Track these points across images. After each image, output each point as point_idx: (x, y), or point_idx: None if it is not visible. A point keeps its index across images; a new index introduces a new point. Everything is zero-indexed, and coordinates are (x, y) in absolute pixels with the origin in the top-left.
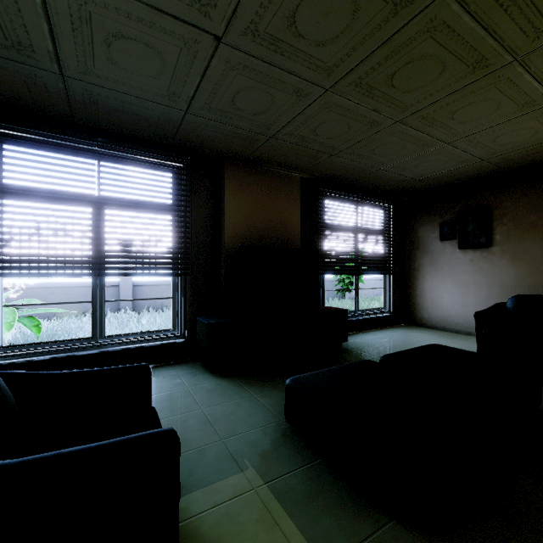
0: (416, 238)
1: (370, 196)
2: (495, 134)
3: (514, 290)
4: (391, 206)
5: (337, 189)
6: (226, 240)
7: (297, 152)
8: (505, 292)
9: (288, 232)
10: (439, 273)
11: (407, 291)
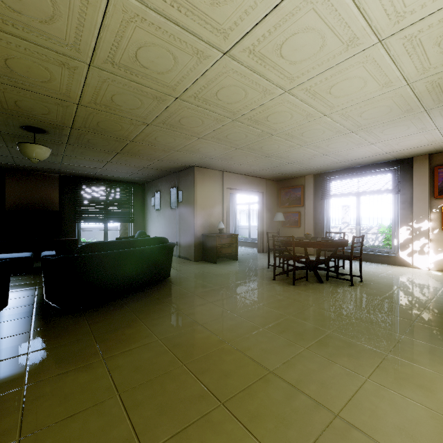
0: (147, 204)
1: (115, 183)
2: (113, 167)
3: (164, 230)
4: (133, 188)
5: (89, 180)
6: (7, 207)
7: (39, 168)
8: (163, 230)
9: (51, 202)
10: (152, 222)
11: (146, 231)
